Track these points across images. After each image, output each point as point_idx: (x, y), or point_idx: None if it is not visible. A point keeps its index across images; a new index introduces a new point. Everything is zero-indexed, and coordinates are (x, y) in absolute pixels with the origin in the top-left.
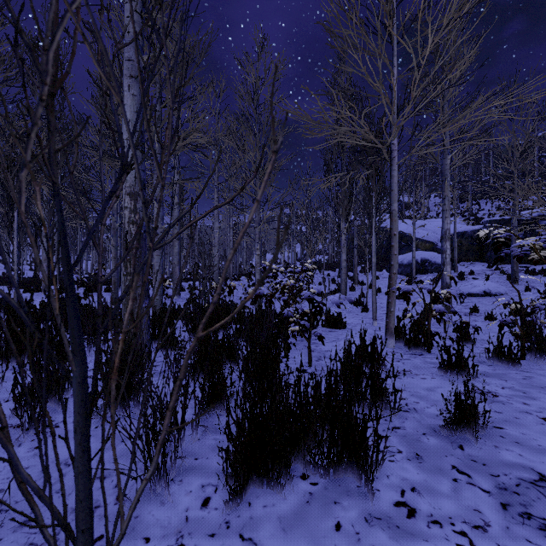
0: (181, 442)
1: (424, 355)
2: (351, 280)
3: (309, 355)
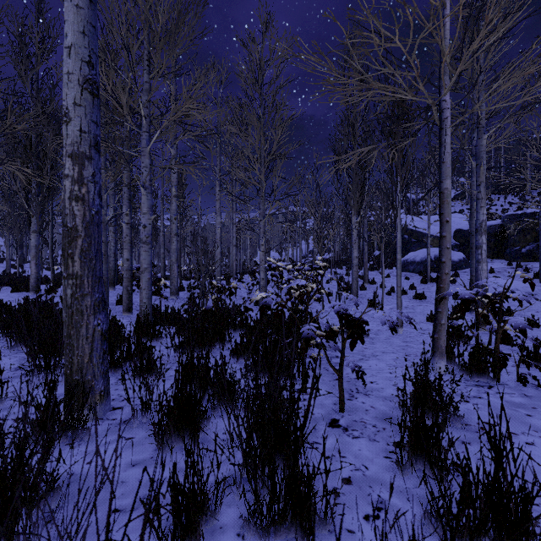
0: None
1: (495, 387)
2: (360, 278)
3: (340, 395)
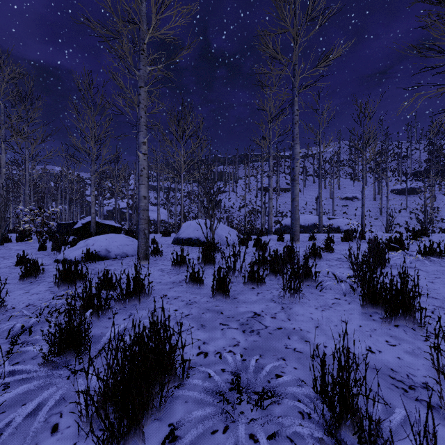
0: None
1: None
2: None
3: None
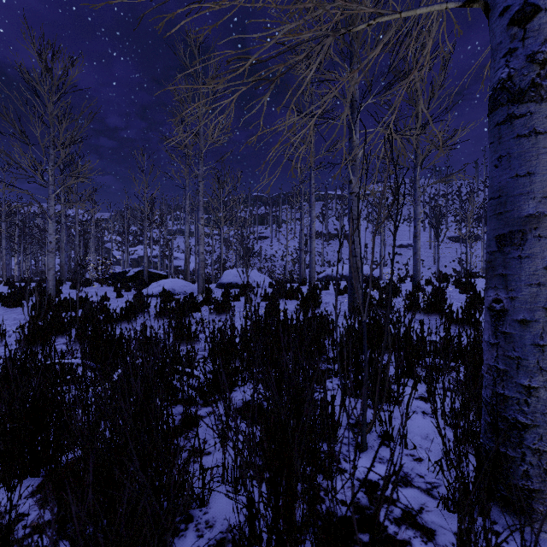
0: None
1: None
2: None
3: None
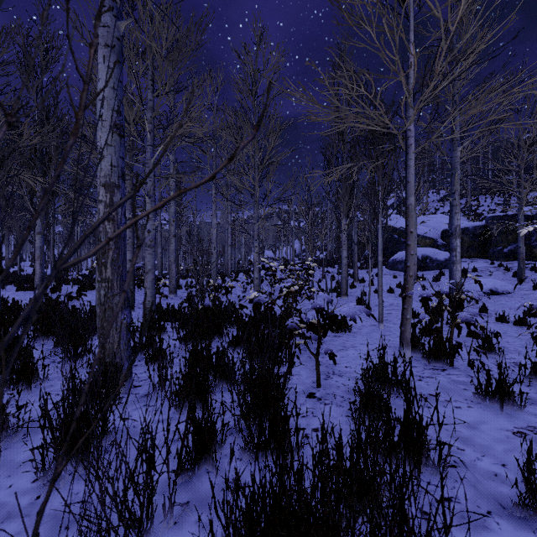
0: (147, 535)
1: (447, 370)
2: (350, 277)
3: (317, 374)
